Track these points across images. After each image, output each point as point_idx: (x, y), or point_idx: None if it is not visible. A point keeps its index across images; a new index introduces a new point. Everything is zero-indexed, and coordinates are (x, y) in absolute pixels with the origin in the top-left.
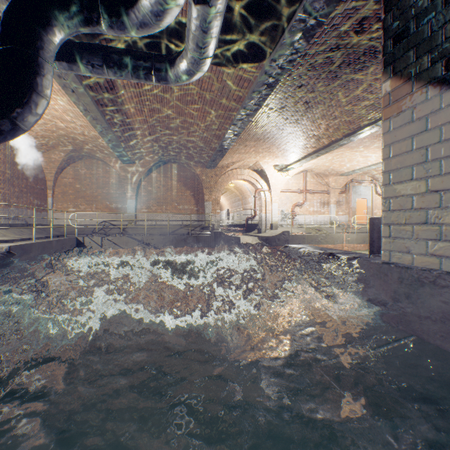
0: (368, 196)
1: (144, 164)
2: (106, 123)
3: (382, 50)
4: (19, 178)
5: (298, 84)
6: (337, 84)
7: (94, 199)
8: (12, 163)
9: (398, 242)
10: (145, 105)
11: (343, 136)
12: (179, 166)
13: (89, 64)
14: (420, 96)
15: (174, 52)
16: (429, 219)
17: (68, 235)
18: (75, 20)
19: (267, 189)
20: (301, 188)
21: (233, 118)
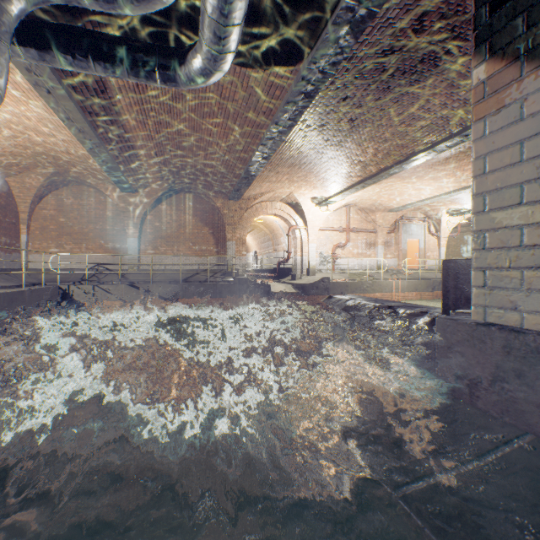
0: (420, 236)
1: (150, 193)
2: (97, 137)
3: (472, 22)
4: None
5: (342, 95)
6: (389, 98)
7: (84, 237)
8: None
9: (498, 295)
10: (148, 116)
11: (394, 163)
12: (195, 197)
13: (68, 53)
14: (535, 82)
15: (185, 45)
16: None
17: (48, 283)
18: None
19: (303, 226)
20: (343, 226)
21: (262, 136)
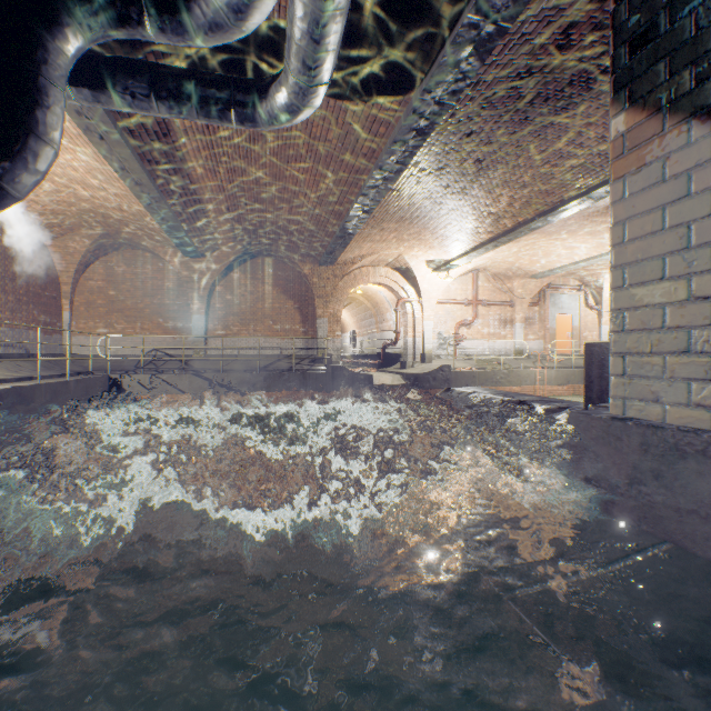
0: (573, 310)
1: (219, 257)
2: (157, 191)
3: (610, 63)
4: (15, 279)
5: (466, 130)
6: (528, 132)
7: (139, 314)
8: (3, 255)
9: (638, 384)
10: (220, 163)
11: (536, 214)
12: (276, 262)
13: (127, 92)
14: (678, 138)
15: (266, 75)
16: (693, 345)
17: (96, 371)
18: (101, 17)
19: (416, 299)
20: (469, 298)
21: (363, 184)
